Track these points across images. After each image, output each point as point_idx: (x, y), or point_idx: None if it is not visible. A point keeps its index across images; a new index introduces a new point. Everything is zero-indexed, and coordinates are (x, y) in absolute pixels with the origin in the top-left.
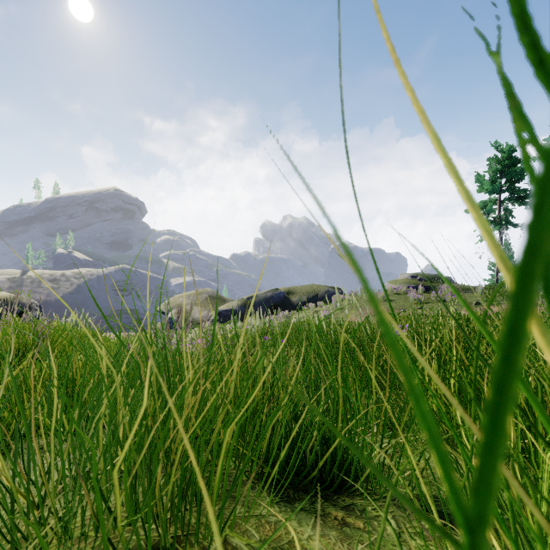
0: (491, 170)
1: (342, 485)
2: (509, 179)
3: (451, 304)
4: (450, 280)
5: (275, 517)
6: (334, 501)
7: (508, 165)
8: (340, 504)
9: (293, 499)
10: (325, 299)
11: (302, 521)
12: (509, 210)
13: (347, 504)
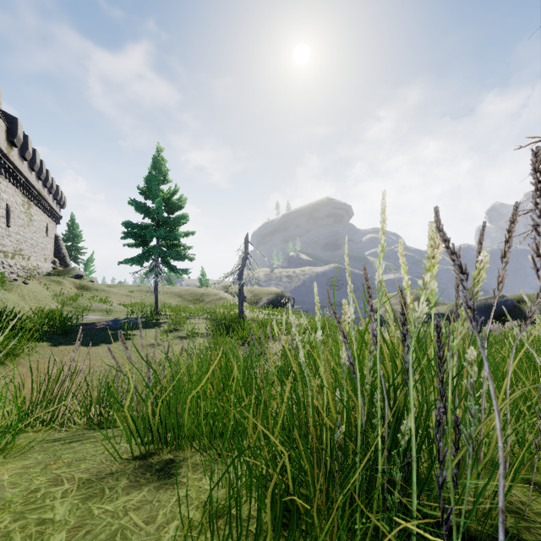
0: None
1: None
2: None
3: None
4: None
5: None
6: None
7: None
8: None
9: None
10: None
11: None
12: None
13: None
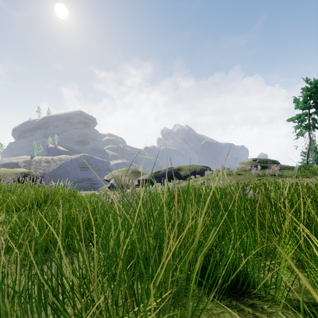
0: (304, 95)
1: (241, 290)
2: (315, 100)
3: (279, 177)
4: (277, 162)
5: (215, 310)
6: (242, 301)
7: (314, 92)
8: (246, 303)
9: (218, 298)
10: (200, 173)
11: (230, 313)
12: (315, 119)
13: (250, 303)
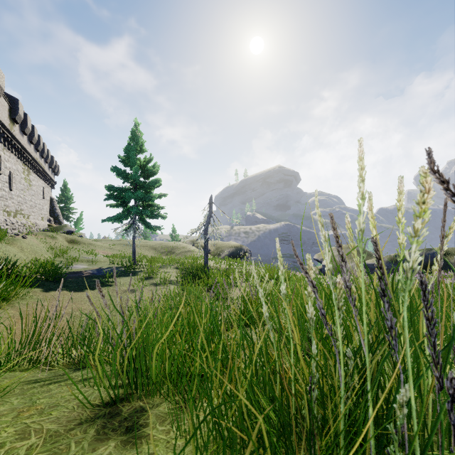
0: None
1: None
2: None
3: None
4: None
5: None
6: None
7: None
8: None
9: None
10: None
11: None
12: None
13: None
